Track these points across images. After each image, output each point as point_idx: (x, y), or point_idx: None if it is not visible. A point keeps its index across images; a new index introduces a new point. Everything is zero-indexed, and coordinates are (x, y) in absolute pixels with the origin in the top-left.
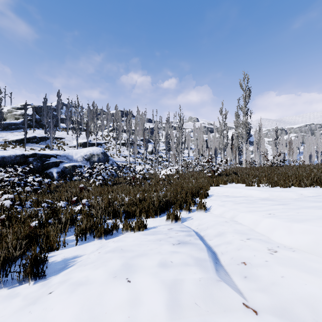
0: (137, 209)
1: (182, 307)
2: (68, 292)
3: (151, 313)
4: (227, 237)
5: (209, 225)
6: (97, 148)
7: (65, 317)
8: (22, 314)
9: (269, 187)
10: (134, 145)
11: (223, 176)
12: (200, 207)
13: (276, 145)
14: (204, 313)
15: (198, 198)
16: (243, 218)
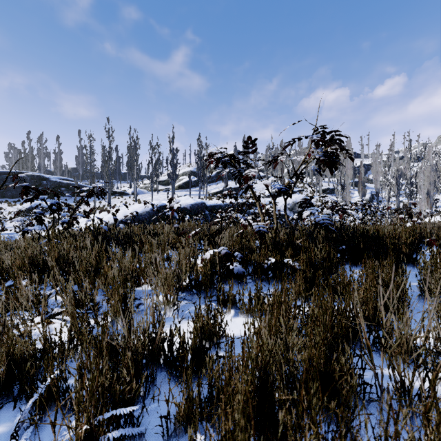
0: None
1: None
2: None
3: None
4: None
5: None
6: (300, 195)
7: None
8: None
9: None
10: (345, 190)
11: None
12: None
13: None
14: None
15: None
16: None
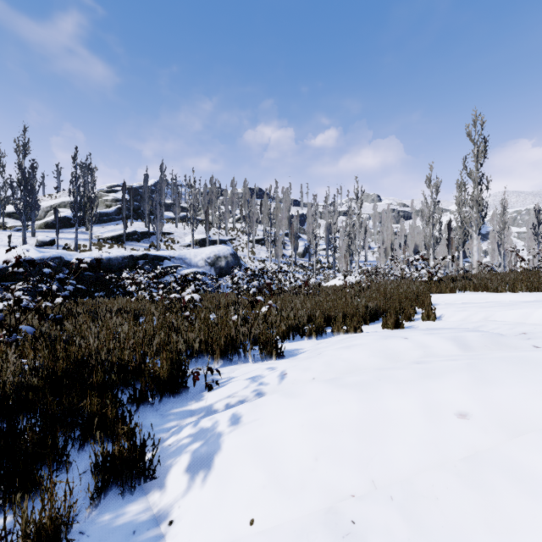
0: (338, 313)
1: (473, 347)
2: (343, 349)
3: (444, 350)
4: (490, 326)
5: (452, 326)
6: (224, 246)
7: (361, 356)
8: (312, 359)
9: (533, 292)
10: (277, 243)
11: (447, 282)
12: (427, 314)
13: (538, 237)
14: (495, 350)
15: (417, 307)
16: (504, 315)
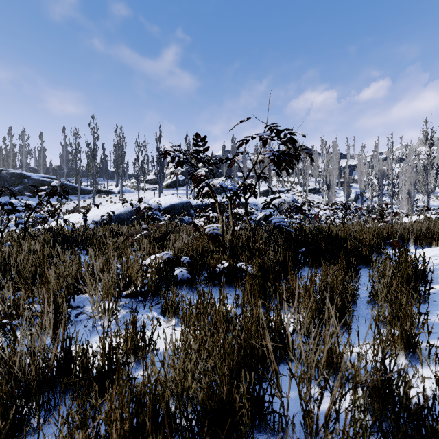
0: None
1: None
2: None
3: None
4: None
5: None
6: (286, 194)
7: None
8: None
9: None
10: (331, 190)
11: None
12: None
13: None
14: None
15: None
16: None
